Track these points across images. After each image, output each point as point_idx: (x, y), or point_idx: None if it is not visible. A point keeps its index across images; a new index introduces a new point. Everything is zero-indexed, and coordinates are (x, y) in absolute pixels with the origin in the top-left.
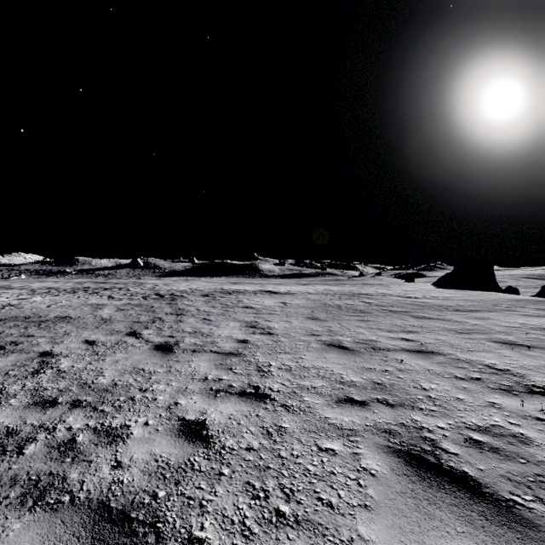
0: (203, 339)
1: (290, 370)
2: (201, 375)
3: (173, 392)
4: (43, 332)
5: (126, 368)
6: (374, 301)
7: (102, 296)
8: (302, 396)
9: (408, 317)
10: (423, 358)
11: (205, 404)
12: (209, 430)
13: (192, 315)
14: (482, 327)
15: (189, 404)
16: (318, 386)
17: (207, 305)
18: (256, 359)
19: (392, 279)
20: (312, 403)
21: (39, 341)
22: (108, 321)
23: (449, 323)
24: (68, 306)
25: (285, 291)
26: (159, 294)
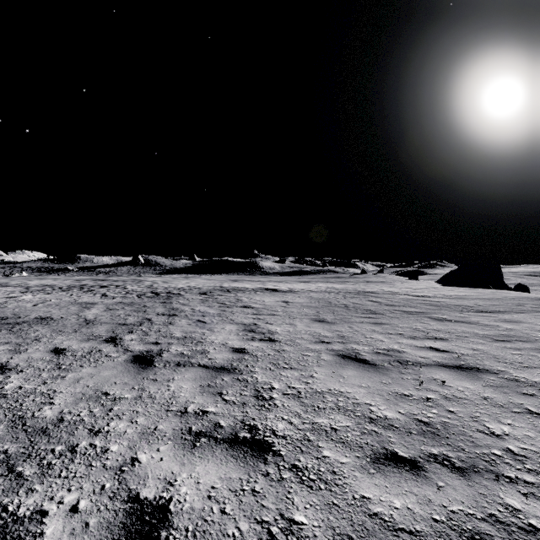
0: (192, 347)
1: (299, 397)
2: (180, 405)
3: (135, 436)
4: (11, 337)
5: (86, 391)
6: (382, 299)
7: (96, 294)
8: (320, 447)
9: (427, 319)
10: (470, 379)
11: (176, 462)
12: (171, 528)
13: (185, 316)
14: (520, 332)
15: (152, 463)
16: (341, 426)
17: (203, 304)
18: (254, 378)
19: (394, 277)
20: (337, 462)
21: (0, 348)
22: (91, 323)
23: (477, 327)
24: (55, 305)
25: (287, 289)
26: (156, 292)
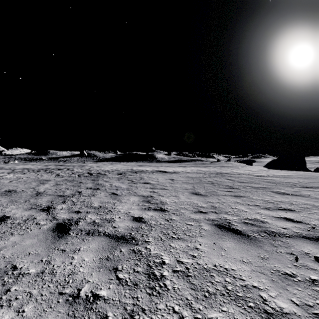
0: (103, 216)
1: (188, 276)
2: (74, 286)
3: None
4: None
5: None
6: (234, 178)
7: (52, 174)
8: None
9: (271, 193)
10: None
11: None
12: None
13: (104, 189)
14: None
15: None
16: None
17: (118, 181)
18: (147, 250)
19: (237, 163)
20: None
21: None
22: (39, 195)
23: (311, 199)
24: (24, 181)
25: (172, 171)
26: (90, 173)
